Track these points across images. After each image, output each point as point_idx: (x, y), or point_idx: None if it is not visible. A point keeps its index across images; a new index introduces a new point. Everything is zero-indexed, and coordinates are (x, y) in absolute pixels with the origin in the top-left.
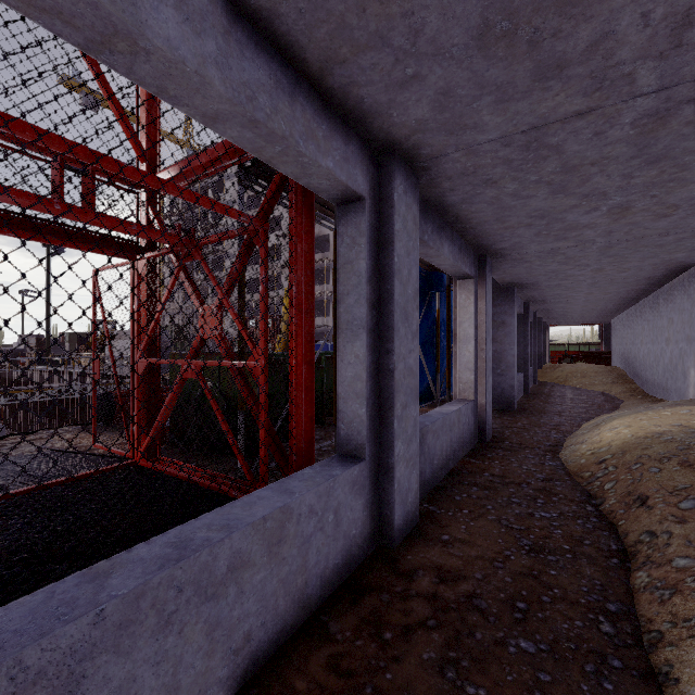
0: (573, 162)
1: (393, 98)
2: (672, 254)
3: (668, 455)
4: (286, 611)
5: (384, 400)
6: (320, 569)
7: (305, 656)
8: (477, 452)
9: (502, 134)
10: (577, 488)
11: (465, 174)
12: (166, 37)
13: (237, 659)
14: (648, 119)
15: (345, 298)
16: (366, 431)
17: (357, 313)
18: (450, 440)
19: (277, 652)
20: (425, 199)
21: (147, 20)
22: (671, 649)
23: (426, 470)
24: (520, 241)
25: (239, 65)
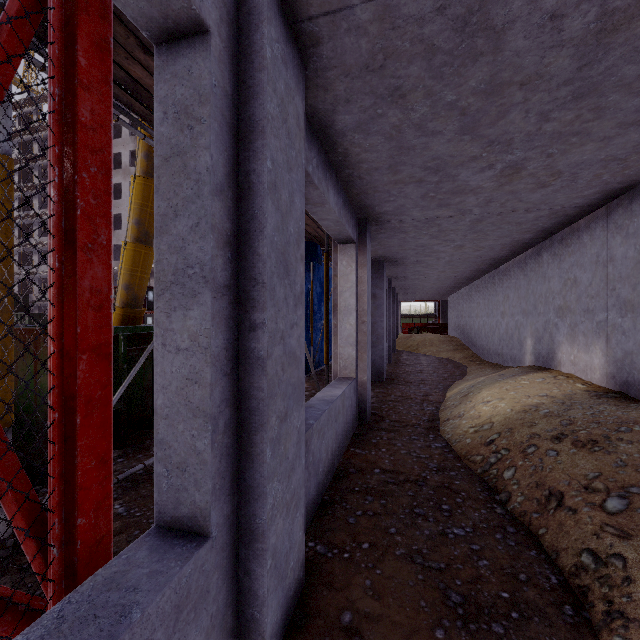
0: (504, 75)
1: None
2: (523, 234)
3: (557, 433)
4: None
5: (249, 412)
6: None
7: None
8: (360, 437)
9: None
10: (473, 478)
11: (369, 68)
12: None
13: None
14: (623, 1)
15: (171, 222)
16: (211, 482)
17: (194, 252)
18: (335, 433)
19: None
20: (309, 113)
21: None
22: None
23: (310, 488)
24: (405, 204)
25: None
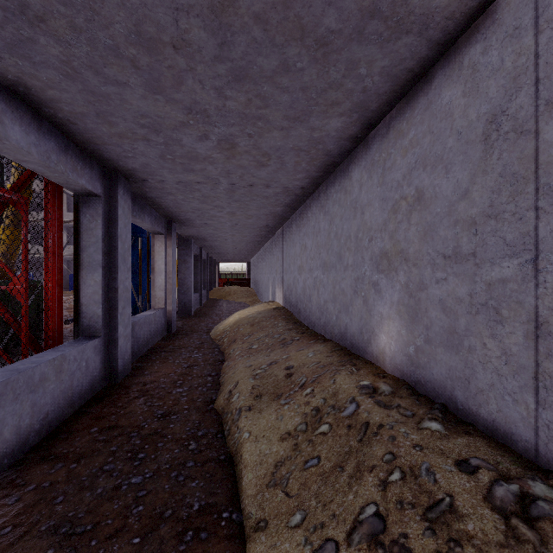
0: (207, 195)
1: (121, 159)
2: (260, 232)
3: (248, 322)
4: (63, 406)
5: (112, 304)
6: (79, 389)
7: (78, 420)
8: (166, 338)
9: (174, 180)
10: (214, 344)
11: (157, 188)
12: (16, 139)
13: (43, 423)
14: (229, 190)
15: (88, 249)
16: (102, 321)
17: (96, 257)
18: (149, 331)
19: (60, 424)
20: (134, 192)
21: (10, 134)
22: (226, 376)
23: (135, 346)
24: (190, 218)
25: (44, 143)
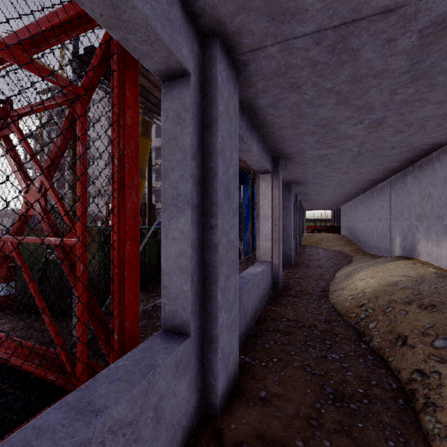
0: (362, 72)
1: None
2: (391, 163)
3: (408, 300)
4: None
5: (209, 273)
6: None
7: None
8: (274, 300)
9: (316, 27)
10: (349, 327)
11: (277, 74)
12: None
13: None
14: (433, 29)
15: (170, 173)
16: (191, 307)
17: (182, 188)
18: (257, 295)
19: None
20: (241, 99)
21: None
22: None
23: (242, 325)
24: (304, 147)
25: None
